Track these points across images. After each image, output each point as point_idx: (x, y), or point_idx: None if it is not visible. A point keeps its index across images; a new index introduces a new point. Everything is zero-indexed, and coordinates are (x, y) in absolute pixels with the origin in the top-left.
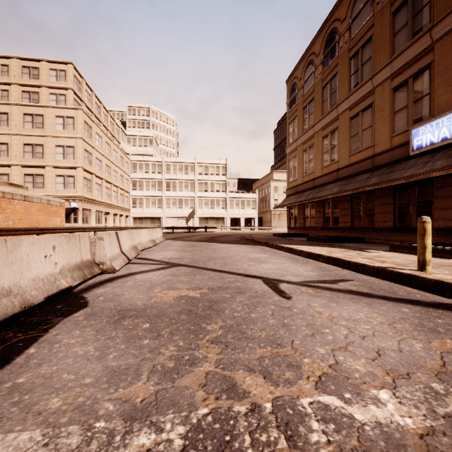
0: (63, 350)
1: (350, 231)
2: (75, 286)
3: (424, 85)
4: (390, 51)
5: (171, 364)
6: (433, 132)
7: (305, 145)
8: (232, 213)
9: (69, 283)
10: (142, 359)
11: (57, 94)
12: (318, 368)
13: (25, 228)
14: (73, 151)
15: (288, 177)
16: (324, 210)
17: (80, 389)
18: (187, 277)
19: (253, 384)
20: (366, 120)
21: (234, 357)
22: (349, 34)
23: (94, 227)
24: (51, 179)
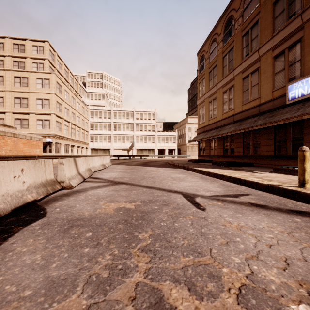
0: (13, 259)
1: (243, 158)
2: (40, 199)
3: (296, 53)
4: (271, 30)
5: (106, 274)
6: (304, 87)
7: (210, 98)
8: (159, 146)
9: (34, 197)
10: (80, 268)
11: (37, 63)
12: (237, 278)
13: (13, 156)
14: (48, 102)
15: (198, 121)
16: (224, 144)
17: (17, 303)
18: (126, 192)
19: (179, 298)
20: (254, 79)
21: (161, 267)
22: (242, 19)
23: (63, 155)
24: (33, 122)
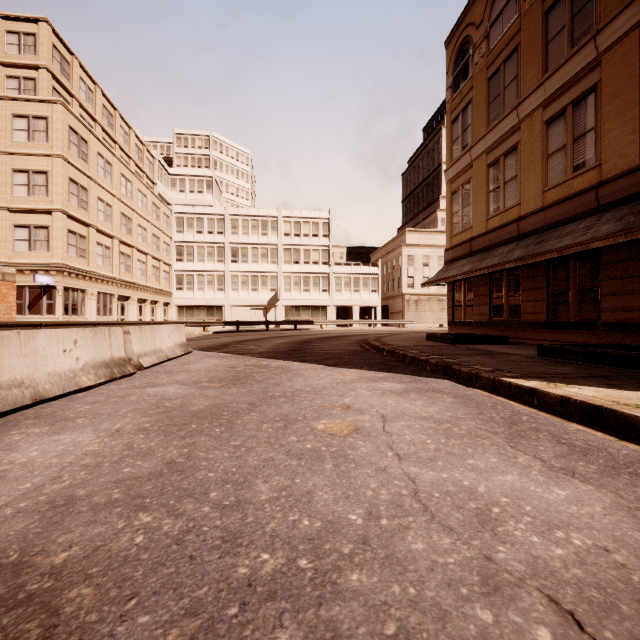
0: None
1: None
2: None
3: None
4: None
5: None
6: None
7: (493, 153)
8: (338, 299)
9: None
10: None
11: (20, 79)
12: None
13: None
14: (45, 181)
15: (450, 226)
16: (549, 285)
17: None
18: None
19: None
20: None
21: None
22: None
23: (67, 321)
24: (5, 232)
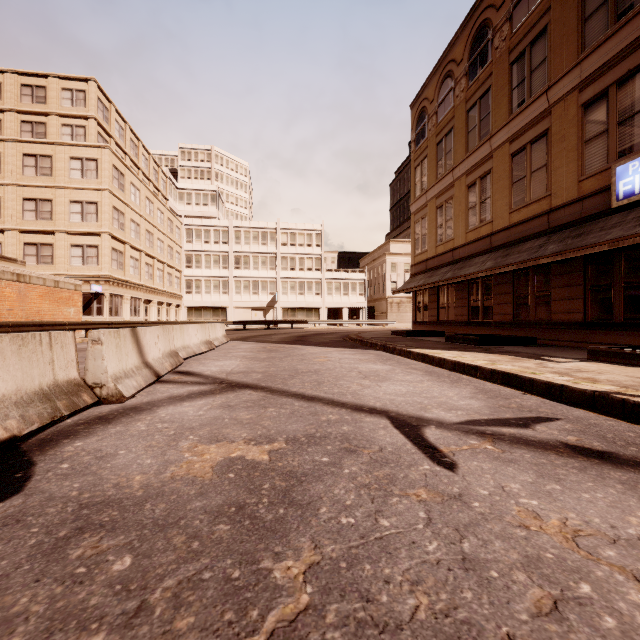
0: None
1: (511, 327)
2: (30, 434)
3: (635, 95)
4: (577, 47)
5: None
6: None
7: (440, 199)
8: (330, 301)
9: (11, 431)
10: None
11: (73, 126)
12: None
13: (12, 323)
14: (95, 209)
15: (413, 248)
16: (469, 296)
17: None
18: (250, 412)
19: None
20: (537, 156)
21: None
22: (510, 27)
23: (126, 321)
24: (64, 250)
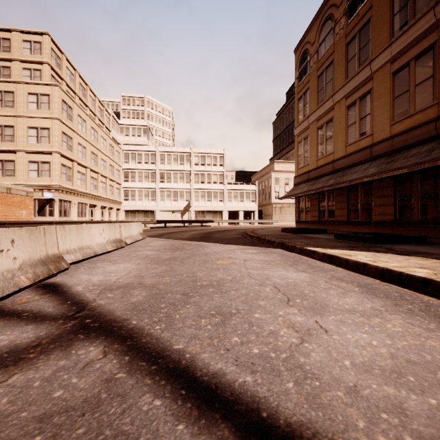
0: None
1: (393, 226)
2: None
3: None
4: None
5: None
6: None
7: (320, 121)
8: (230, 206)
9: None
10: None
11: (31, 70)
12: None
13: None
14: (48, 134)
15: (297, 162)
16: (349, 200)
17: None
18: None
19: None
20: (422, 70)
21: None
22: None
23: (66, 220)
24: (23, 165)
